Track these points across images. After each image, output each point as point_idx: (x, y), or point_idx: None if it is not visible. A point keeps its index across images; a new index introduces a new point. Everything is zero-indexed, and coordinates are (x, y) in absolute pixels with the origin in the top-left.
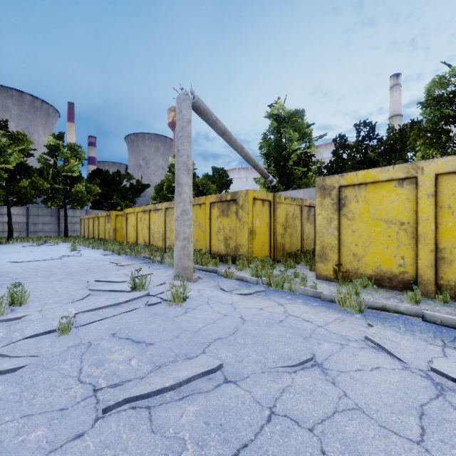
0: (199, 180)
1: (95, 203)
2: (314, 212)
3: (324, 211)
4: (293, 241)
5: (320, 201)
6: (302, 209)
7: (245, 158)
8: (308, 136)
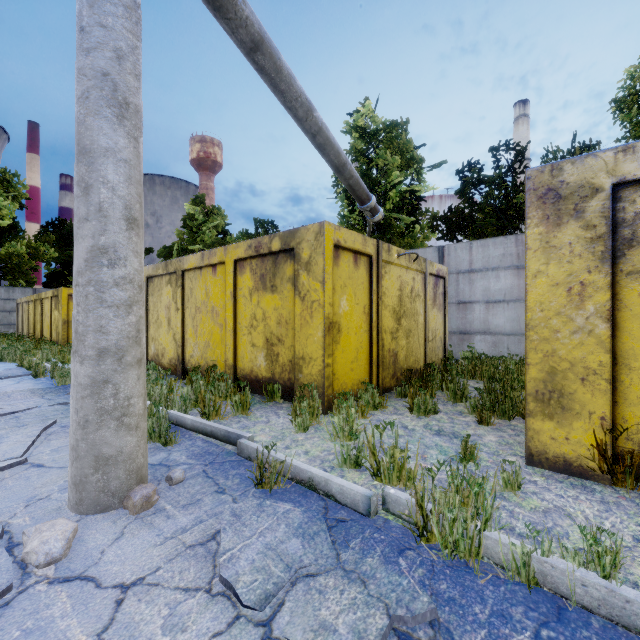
0: (232, 239)
1: (52, 277)
2: (443, 288)
3: (558, 263)
4: (411, 346)
5: (544, 234)
6: (426, 281)
7: (316, 139)
8: (418, 162)
